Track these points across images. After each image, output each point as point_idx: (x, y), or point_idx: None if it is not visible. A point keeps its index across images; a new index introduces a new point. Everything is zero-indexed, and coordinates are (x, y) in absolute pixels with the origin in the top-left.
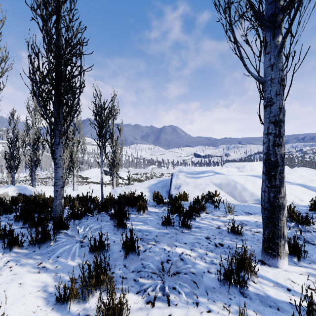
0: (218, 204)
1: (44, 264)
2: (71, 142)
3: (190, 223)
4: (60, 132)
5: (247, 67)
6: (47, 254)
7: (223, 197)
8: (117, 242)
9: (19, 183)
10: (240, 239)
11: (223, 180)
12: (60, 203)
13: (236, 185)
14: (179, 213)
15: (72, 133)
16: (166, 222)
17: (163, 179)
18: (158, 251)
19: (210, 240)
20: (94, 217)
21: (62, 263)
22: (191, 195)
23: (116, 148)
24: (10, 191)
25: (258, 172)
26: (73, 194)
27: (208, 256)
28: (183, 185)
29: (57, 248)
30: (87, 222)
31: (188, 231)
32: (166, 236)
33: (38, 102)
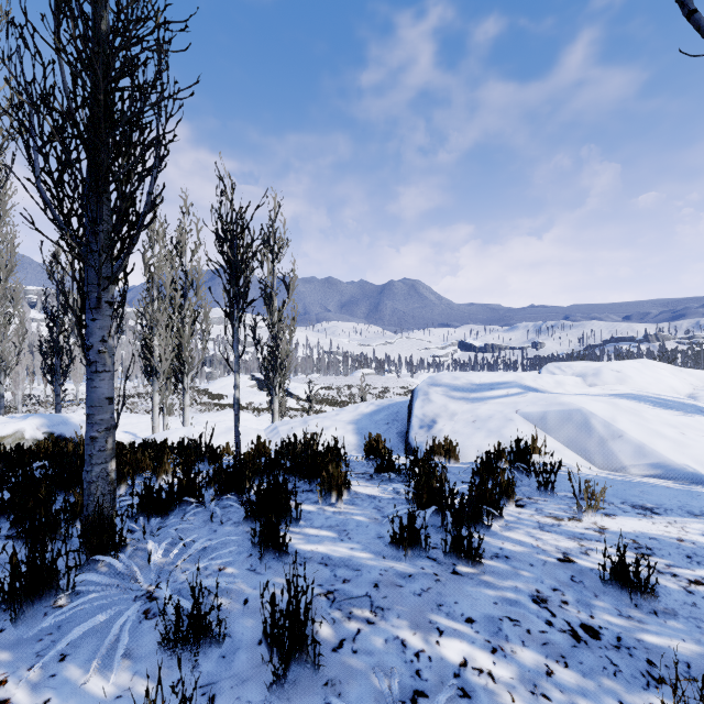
0: (549, 477)
1: (9, 688)
2: (179, 316)
3: (476, 539)
4: (98, 272)
5: (701, 19)
6: (33, 644)
7: (555, 456)
8: (255, 605)
9: (78, 407)
10: (649, 611)
11: (552, 409)
12: (103, 474)
13: (590, 423)
14: (442, 508)
15: (181, 295)
16: (403, 538)
17: (389, 403)
18: (383, 649)
19: (548, 609)
20: (205, 508)
21: (69, 688)
22: (466, 446)
23: (279, 328)
24: (29, 429)
25: (640, 386)
26: (176, 437)
27: (556, 686)
28: (442, 420)
29: (72, 620)
30: (180, 526)
31: (474, 571)
32: (405, 588)
33: (40, 188)
